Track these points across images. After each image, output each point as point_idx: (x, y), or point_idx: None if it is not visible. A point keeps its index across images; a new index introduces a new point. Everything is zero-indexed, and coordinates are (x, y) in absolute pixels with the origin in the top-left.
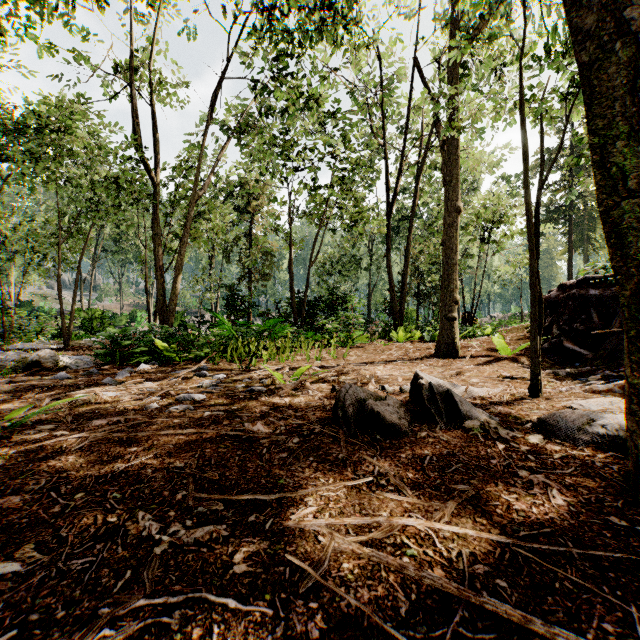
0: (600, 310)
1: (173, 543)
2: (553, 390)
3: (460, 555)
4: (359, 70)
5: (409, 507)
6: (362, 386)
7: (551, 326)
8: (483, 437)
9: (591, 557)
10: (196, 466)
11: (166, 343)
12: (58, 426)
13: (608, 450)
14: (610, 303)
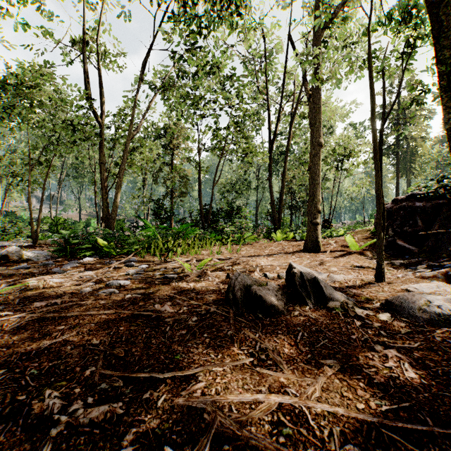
0: (423, 217)
1: (69, 423)
2: (392, 276)
3: (331, 434)
4: (249, 46)
5: (285, 382)
6: (250, 273)
7: (387, 229)
8: (343, 315)
9: (449, 433)
10: (109, 343)
11: (106, 241)
12: (6, 307)
13: (443, 326)
14: (431, 212)
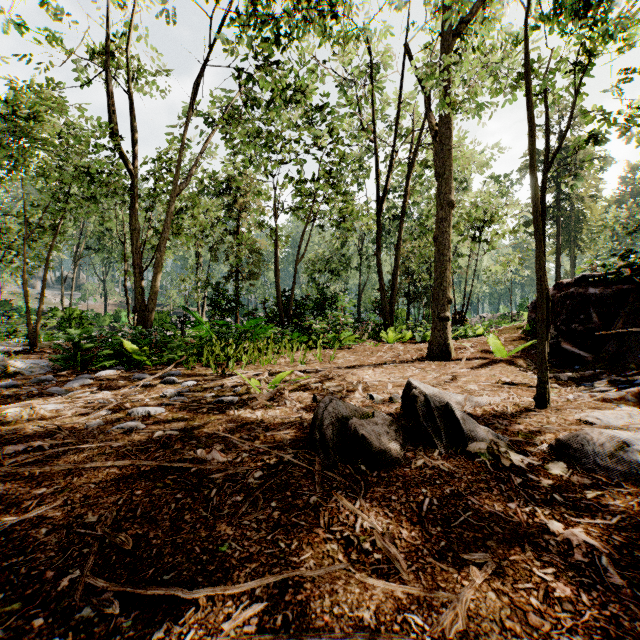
0: (600, 310)
1: None
2: (559, 398)
3: None
4: (348, 62)
5: (404, 598)
6: (348, 395)
7: None
8: (493, 466)
9: None
10: (113, 520)
11: (137, 345)
12: None
13: None
14: (611, 302)
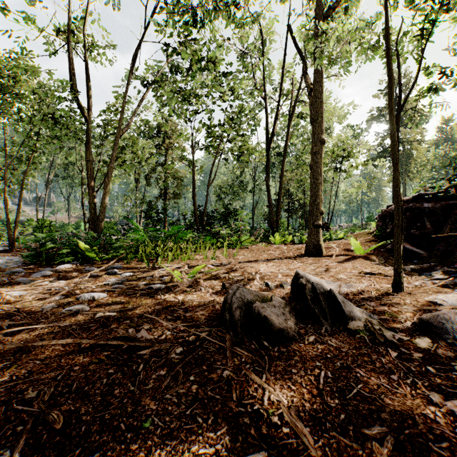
0: (432, 219)
1: None
2: (409, 285)
3: None
4: (246, 40)
5: None
6: (248, 282)
7: (392, 232)
8: (371, 341)
9: None
10: (51, 396)
11: (89, 246)
12: None
13: None
14: (440, 213)
